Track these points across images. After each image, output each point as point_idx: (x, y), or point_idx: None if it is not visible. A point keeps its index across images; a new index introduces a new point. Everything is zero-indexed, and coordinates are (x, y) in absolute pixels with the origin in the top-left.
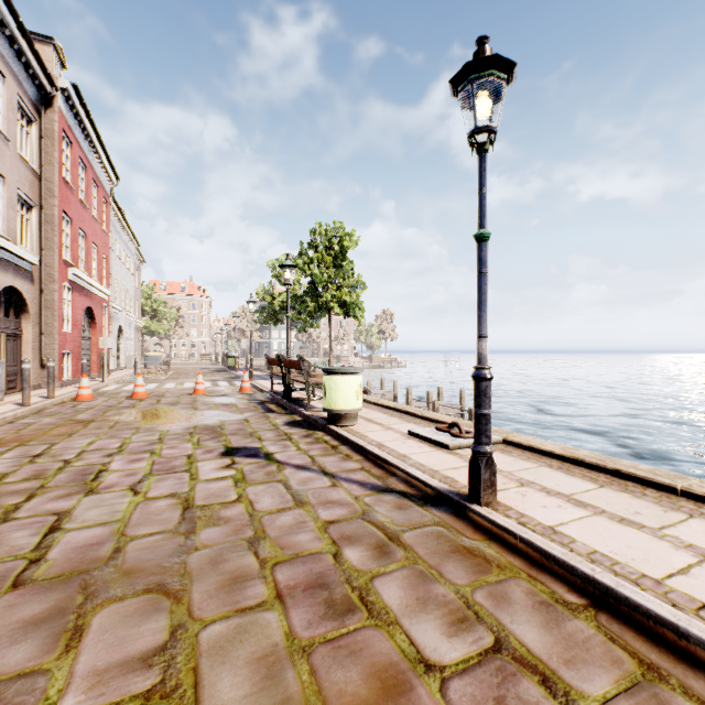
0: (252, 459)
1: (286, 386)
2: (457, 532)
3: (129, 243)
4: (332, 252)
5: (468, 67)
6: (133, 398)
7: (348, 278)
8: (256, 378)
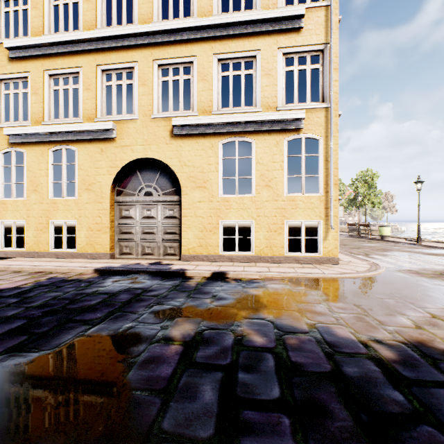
0: (367, 242)
1: (358, 232)
2: (413, 246)
3: None
4: (366, 181)
5: (415, 182)
6: None
7: (374, 191)
8: None
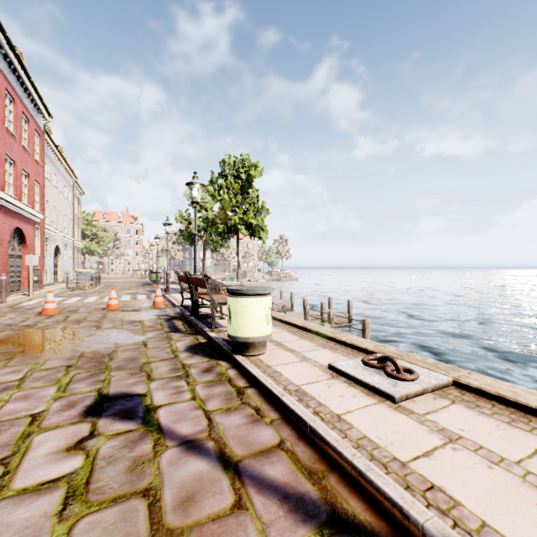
0: (123, 424)
1: (194, 302)
2: None
3: (67, 176)
4: (239, 181)
5: None
6: (43, 314)
7: (254, 204)
8: (172, 291)
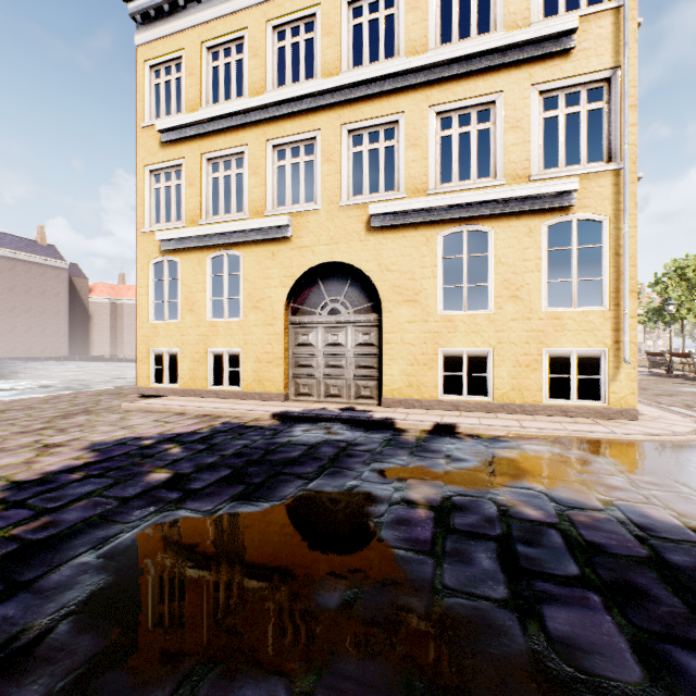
0: (688, 384)
1: (669, 366)
2: None
3: None
4: (684, 278)
5: None
6: None
7: None
8: None
